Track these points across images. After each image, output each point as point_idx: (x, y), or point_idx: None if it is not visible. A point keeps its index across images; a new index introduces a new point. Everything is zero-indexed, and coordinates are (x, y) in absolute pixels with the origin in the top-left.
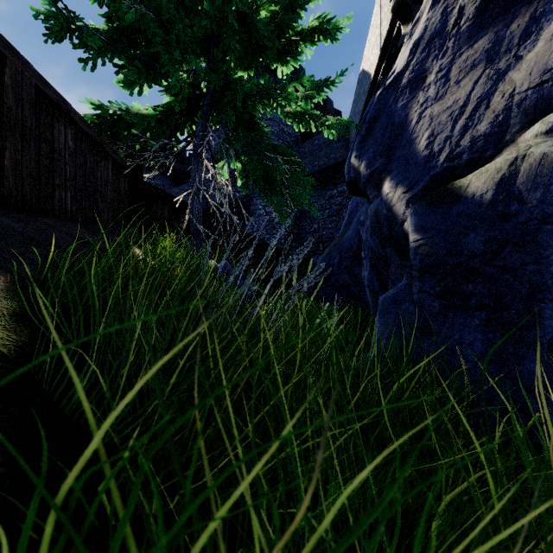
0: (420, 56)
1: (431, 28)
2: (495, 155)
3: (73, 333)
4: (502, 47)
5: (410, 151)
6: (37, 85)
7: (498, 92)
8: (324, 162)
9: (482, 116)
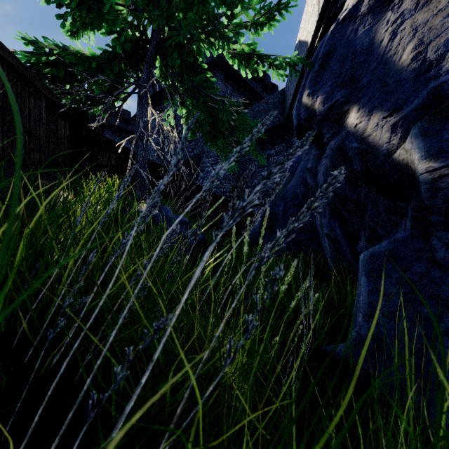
0: None
1: None
2: None
3: None
4: None
5: (386, 71)
6: None
7: None
8: None
9: None
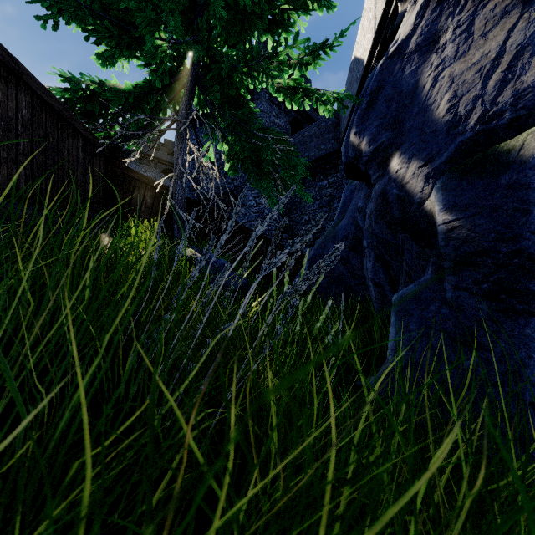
0: (430, 17)
1: None
2: None
3: None
4: None
5: (426, 119)
6: None
7: None
8: (315, 153)
9: (527, 64)
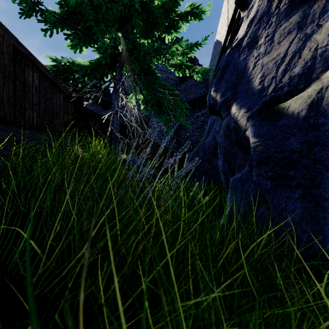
0: (254, 28)
1: (261, 11)
2: (306, 88)
3: (26, 205)
4: (308, 20)
5: (249, 86)
6: (14, 44)
7: (307, 48)
8: (193, 95)
9: (296, 63)
